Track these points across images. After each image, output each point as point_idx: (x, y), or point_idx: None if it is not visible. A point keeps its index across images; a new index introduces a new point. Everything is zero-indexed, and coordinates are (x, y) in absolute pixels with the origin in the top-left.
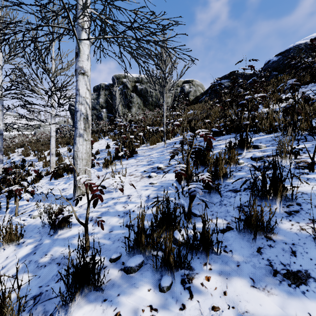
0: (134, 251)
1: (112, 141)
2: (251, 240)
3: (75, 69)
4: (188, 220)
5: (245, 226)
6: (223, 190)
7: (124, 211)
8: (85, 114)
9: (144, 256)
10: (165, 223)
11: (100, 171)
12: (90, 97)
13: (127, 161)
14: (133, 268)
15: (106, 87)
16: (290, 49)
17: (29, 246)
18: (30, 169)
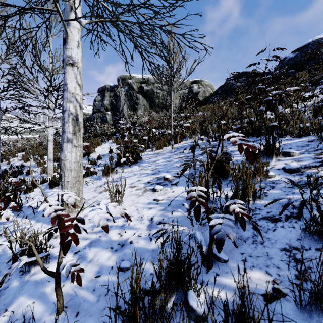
0: None
1: (116, 145)
2: None
3: (63, 59)
4: (209, 268)
5: (313, 300)
6: (254, 216)
7: (119, 241)
8: (75, 114)
9: None
10: (174, 279)
11: (100, 179)
12: (81, 93)
13: (130, 168)
14: None
15: (111, 89)
16: (308, 44)
17: None
18: (28, 175)
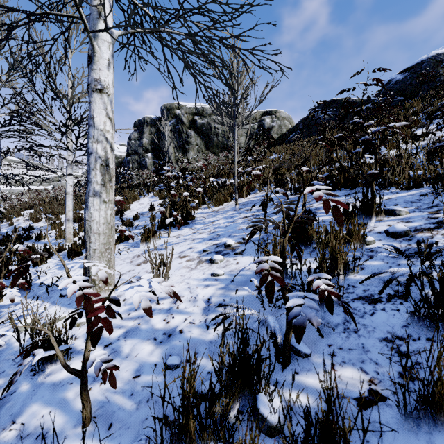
0: None
1: (159, 200)
2: (437, 440)
3: (88, 83)
4: (285, 364)
5: (421, 404)
6: (346, 296)
7: (164, 330)
8: (104, 158)
9: None
10: (240, 378)
11: (137, 246)
12: (112, 130)
13: (179, 232)
14: None
15: (153, 122)
16: (422, 62)
17: None
18: (38, 241)
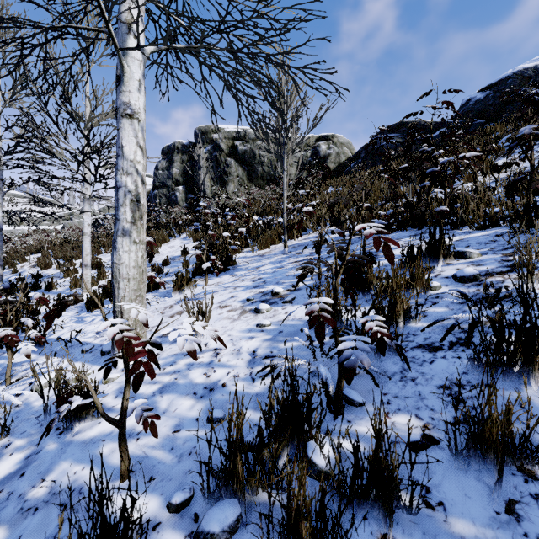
0: (220, 491)
1: (192, 242)
2: (485, 476)
3: (116, 107)
4: (337, 414)
5: (471, 442)
6: (405, 345)
7: (205, 384)
8: (134, 193)
9: (242, 504)
10: (288, 425)
11: (169, 296)
12: (143, 161)
13: (218, 279)
14: (215, 537)
15: (184, 149)
16: (506, 79)
17: (17, 455)
18: (48, 291)
